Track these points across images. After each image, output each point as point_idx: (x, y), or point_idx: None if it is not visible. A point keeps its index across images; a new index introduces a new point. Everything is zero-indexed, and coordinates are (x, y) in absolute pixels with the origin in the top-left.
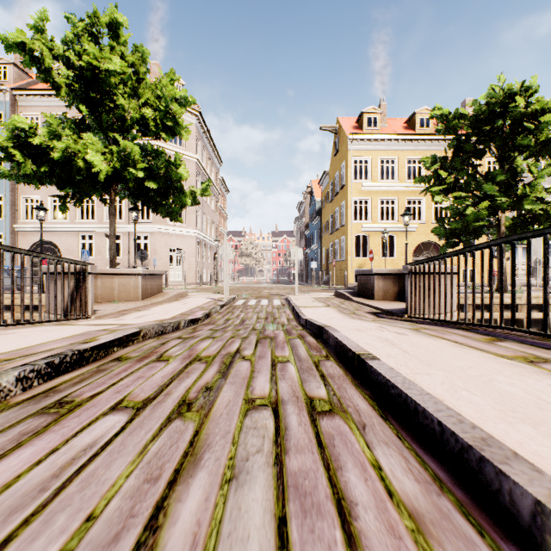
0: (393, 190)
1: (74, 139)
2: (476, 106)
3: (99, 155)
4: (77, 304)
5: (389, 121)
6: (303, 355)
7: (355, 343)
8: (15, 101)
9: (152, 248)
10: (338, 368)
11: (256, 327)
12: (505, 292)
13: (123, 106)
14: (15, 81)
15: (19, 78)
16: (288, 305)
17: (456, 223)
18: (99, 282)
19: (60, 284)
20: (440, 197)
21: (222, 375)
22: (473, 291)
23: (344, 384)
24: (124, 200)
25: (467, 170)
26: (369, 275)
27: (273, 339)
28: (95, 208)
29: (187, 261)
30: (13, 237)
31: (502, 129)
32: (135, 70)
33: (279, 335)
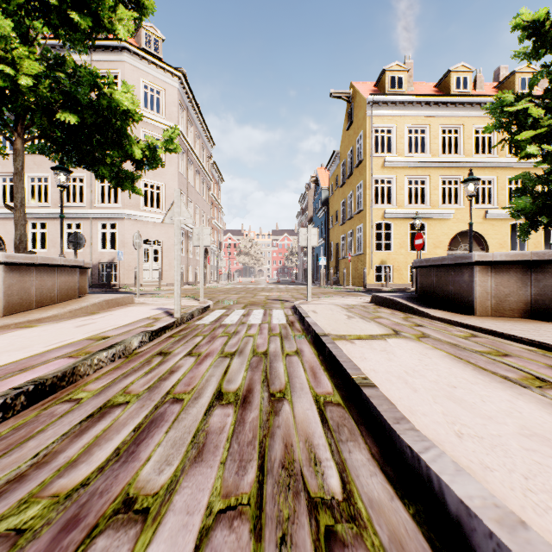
0: (424, 167)
1: None
2: None
3: None
4: None
5: (415, 86)
6: None
7: None
8: None
9: (121, 239)
10: None
11: None
12: None
13: None
14: None
15: None
16: (301, 324)
17: None
18: None
19: None
20: (534, 147)
21: None
22: None
23: None
24: (85, 178)
25: None
26: (457, 265)
27: None
28: (49, 189)
29: (166, 256)
30: None
31: None
32: None
33: None
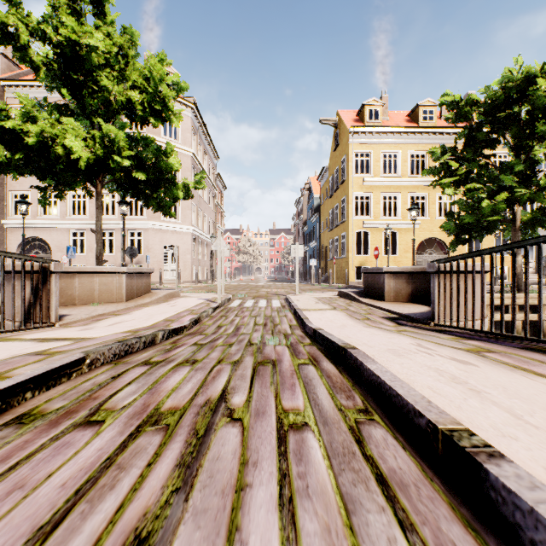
0: (396, 185)
1: (52, 123)
2: (490, 91)
3: (79, 140)
4: (38, 309)
5: (391, 114)
6: (327, 406)
7: (418, 392)
8: (3, 92)
9: (146, 245)
10: (401, 448)
11: (252, 339)
12: (521, 291)
13: (107, 88)
14: (3, 72)
15: (8, 69)
16: (289, 306)
17: (470, 217)
18: (76, 282)
19: (19, 285)
20: (451, 189)
21: (183, 479)
22: (539, 296)
23: (443, 521)
24: (117, 195)
25: (479, 161)
26: (378, 273)
27: (276, 366)
28: (87, 204)
29: (182, 258)
30: (1, 233)
31: (520, 115)
32: (124, 53)
33: (283, 356)
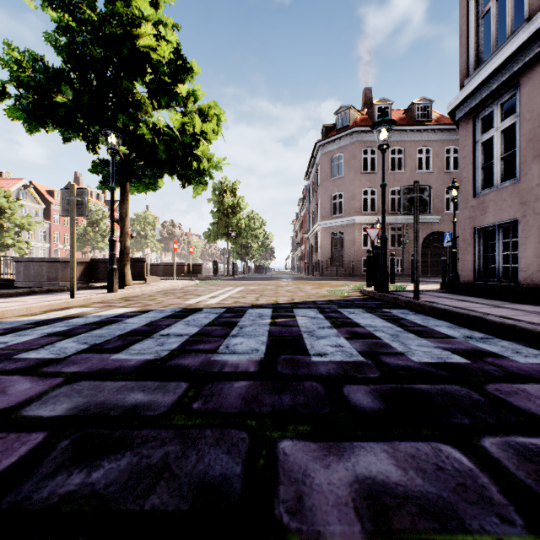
0: None
1: None
2: None
3: None
4: None
5: None
6: None
7: None
8: None
9: None
10: None
11: None
12: None
13: None
14: None
15: None
16: None
17: None
18: None
19: None
20: None
21: None
22: None
23: None
24: None
25: None
26: None
27: None
28: None
29: None
30: None
31: None
32: None
33: None
